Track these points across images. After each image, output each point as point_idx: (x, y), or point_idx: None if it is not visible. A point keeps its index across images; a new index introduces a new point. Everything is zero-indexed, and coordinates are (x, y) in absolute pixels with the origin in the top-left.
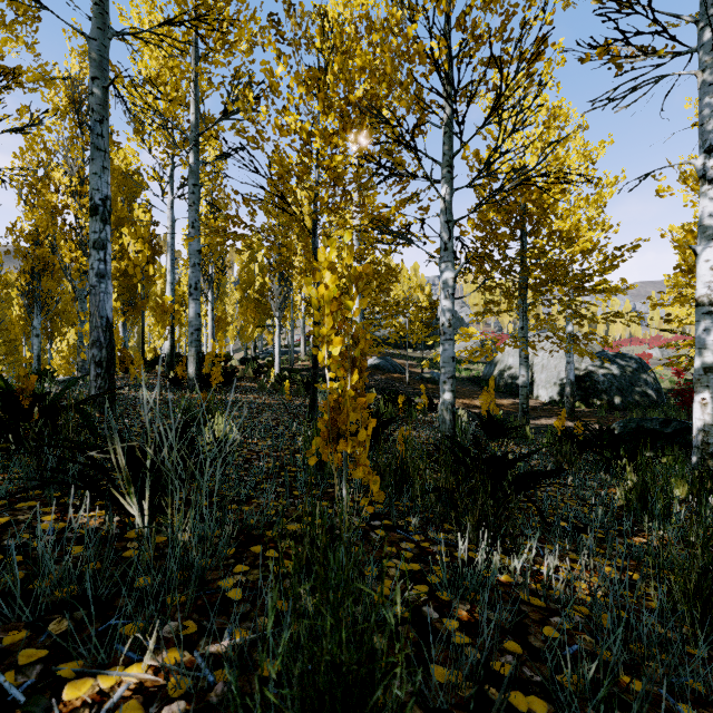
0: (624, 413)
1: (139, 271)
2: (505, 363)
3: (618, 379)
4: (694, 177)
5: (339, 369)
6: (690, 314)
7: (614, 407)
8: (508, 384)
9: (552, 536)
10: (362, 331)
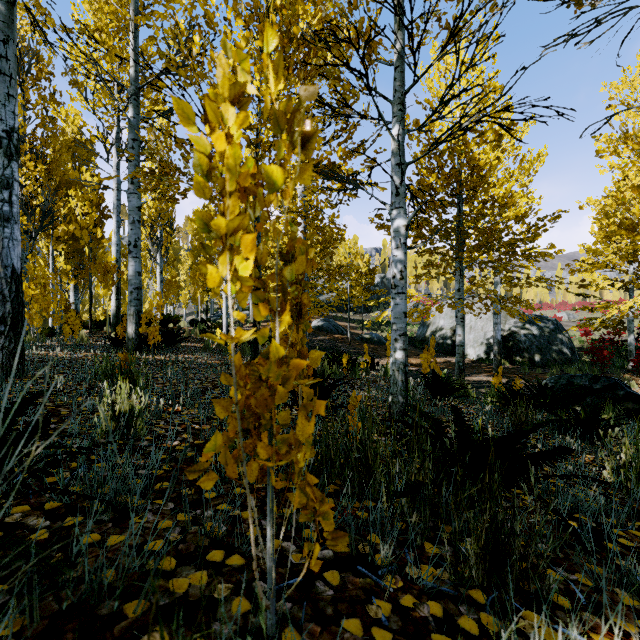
0: (544, 370)
1: (87, 233)
2: (436, 325)
3: (538, 339)
4: (636, 136)
5: (259, 306)
6: (605, 279)
7: (534, 364)
8: (440, 344)
9: (571, 551)
10: (302, 241)
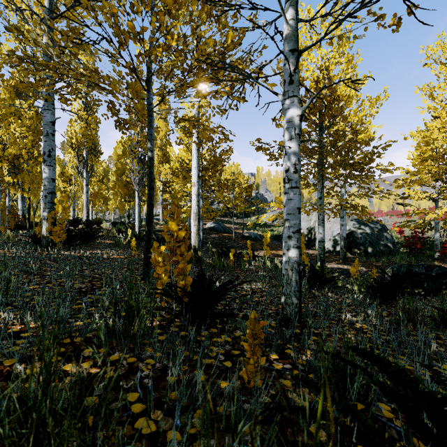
0: (376, 259)
1: (25, 153)
2: None
3: (370, 236)
4: None
5: None
6: (424, 191)
7: (368, 254)
8: None
9: None
10: None
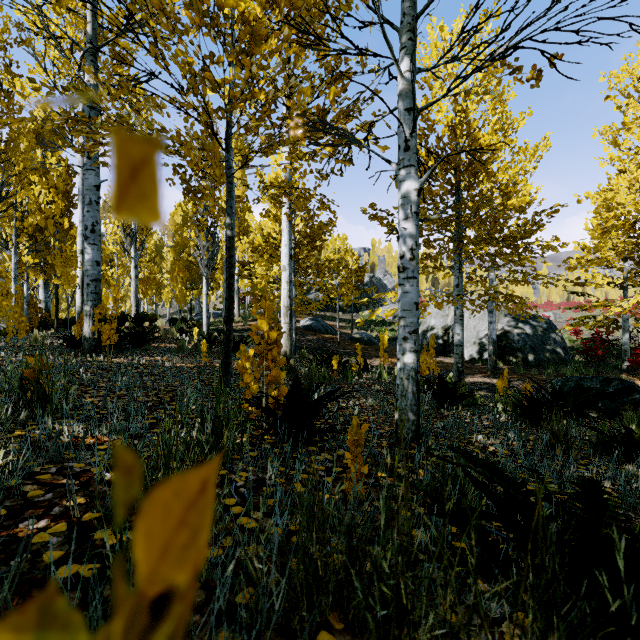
0: (539, 370)
1: (52, 223)
2: (427, 324)
3: (531, 338)
4: None
5: None
6: (605, 276)
7: (528, 364)
8: None
9: None
10: None
